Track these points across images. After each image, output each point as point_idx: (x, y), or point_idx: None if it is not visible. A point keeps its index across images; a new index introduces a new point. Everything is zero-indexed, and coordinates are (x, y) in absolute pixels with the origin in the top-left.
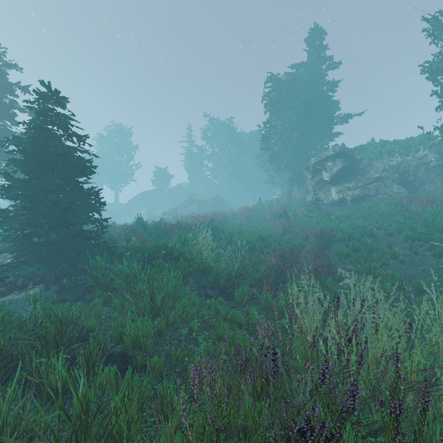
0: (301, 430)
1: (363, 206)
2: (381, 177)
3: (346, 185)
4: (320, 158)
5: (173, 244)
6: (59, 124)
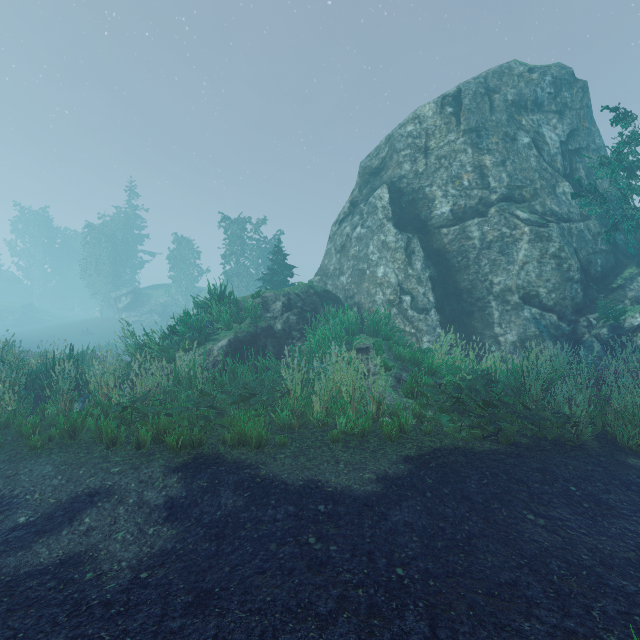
0: None
1: (136, 326)
2: (152, 309)
3: (132, 312)
4: (118, 293)
5: None
6: None
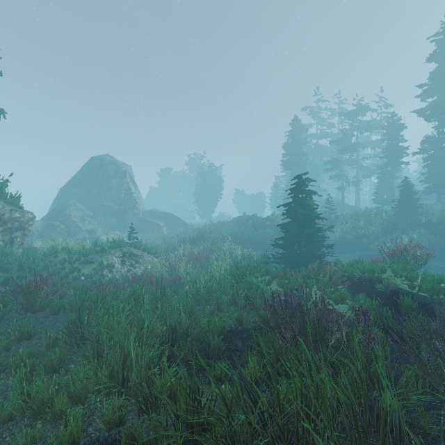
0: (196, 257)
1: None
2: None
3: None
4: None
5: (275, 292)
6: (289, 193)
